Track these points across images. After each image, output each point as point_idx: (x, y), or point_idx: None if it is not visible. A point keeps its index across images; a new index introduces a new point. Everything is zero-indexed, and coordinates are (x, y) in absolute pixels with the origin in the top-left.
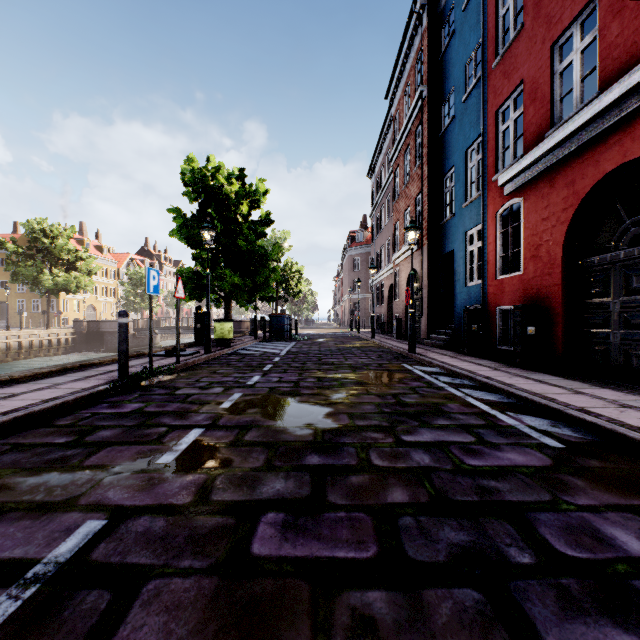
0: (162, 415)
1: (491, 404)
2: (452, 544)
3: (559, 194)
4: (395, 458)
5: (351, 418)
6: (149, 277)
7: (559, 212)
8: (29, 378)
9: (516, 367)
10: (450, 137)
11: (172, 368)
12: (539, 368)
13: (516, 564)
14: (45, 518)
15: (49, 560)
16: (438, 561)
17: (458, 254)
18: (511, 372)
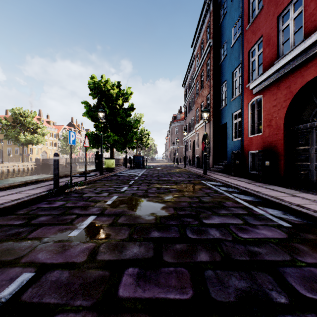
0: (74, 208)
1: (249, 202)
2: (237, 289)
3: (282, 93)
4: (200, 233)
5: (175, 210)
6: (70, 135)
7: (282, 102)
8: (7, 188)
9: (259, 182)
10: (224, 65)
11: (82, 183)
12: (271, 183)
13: (277, 303)
14: None
15: None
16: (230, 301)
17: (228, 124)
18: (257, 185)
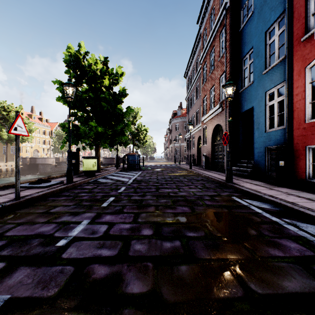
0: None
1: None
2: None
3: None
4: None
5: None
6: None
7: None
8: None
9: None
10: (249, 28)
11: (3, 207)
12: None
13: None
14: None
15: None
16: None
17: (257, 109)
18: None
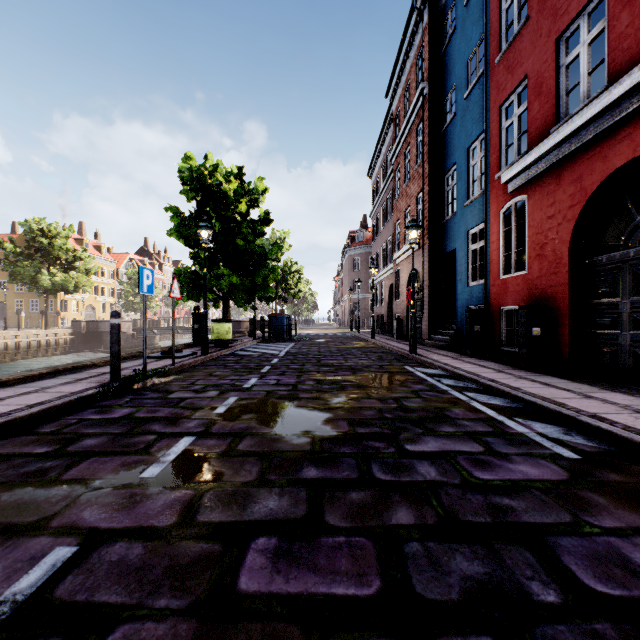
0: (152, 421)
1: (498, 409)
2: (466, 577)
3: (565, 191)
4: (399, 471)
5: (351, 425)
6: (142, 276)
7: (565, 209)
8: (18, 381)
9: (521, 369)
10: (452, 134)
11: (167, 370)
12: (544, 370)
13: (540, 603)
14: (10, 544)
15: (6, 598)
16: (451, 599)
17: (460, 253)
18: (516, 374)
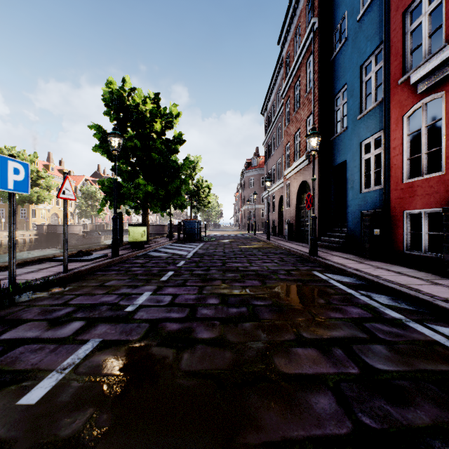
0: None
1: None
2: None
3: None
4: None
5: None
6: (5, 169)
7: None
8: None
9: None
10: (342, 59)
11: (53, 280)
12: None
13: None
14: None
15: None
16: None
17: (351, 163)
18: None
